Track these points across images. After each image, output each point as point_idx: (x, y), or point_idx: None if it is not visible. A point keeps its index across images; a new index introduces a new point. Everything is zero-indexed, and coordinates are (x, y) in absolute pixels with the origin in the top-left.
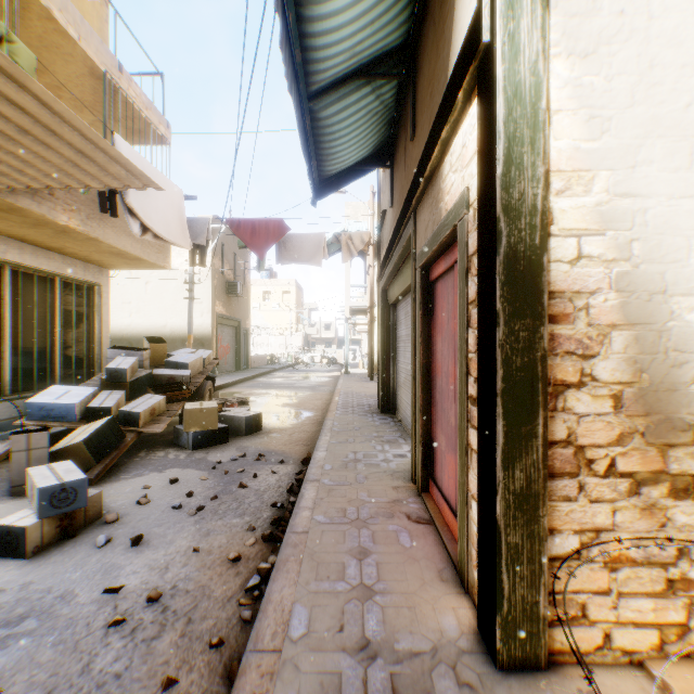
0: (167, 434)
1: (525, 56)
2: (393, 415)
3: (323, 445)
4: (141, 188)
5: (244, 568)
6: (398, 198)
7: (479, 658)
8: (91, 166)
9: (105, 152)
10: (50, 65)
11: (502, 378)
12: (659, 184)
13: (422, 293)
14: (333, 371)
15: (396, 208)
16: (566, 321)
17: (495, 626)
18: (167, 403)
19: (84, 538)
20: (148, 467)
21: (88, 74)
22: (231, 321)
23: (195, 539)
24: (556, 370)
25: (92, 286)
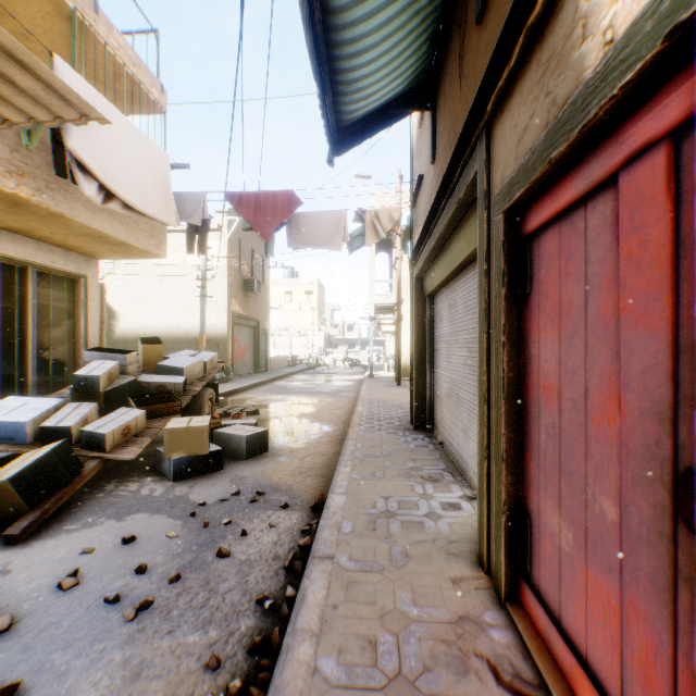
0: (154, 454)
1: None
2: (430, 434)
3: (342, 482)
4: (78, 120)
5: None
6: (445, 142)
7: None
8: None
9: None
10: (7, 2)
11: None
12: None
13: (507, 257)
14: (356, 374)
15: (441, 159)
16: None
17: None
18: (150, 419)
19: None
20: (106, 511)
21: (54, 13)
22: (249, 321)
23: (111, 689)
24: None
25: (77, 279)
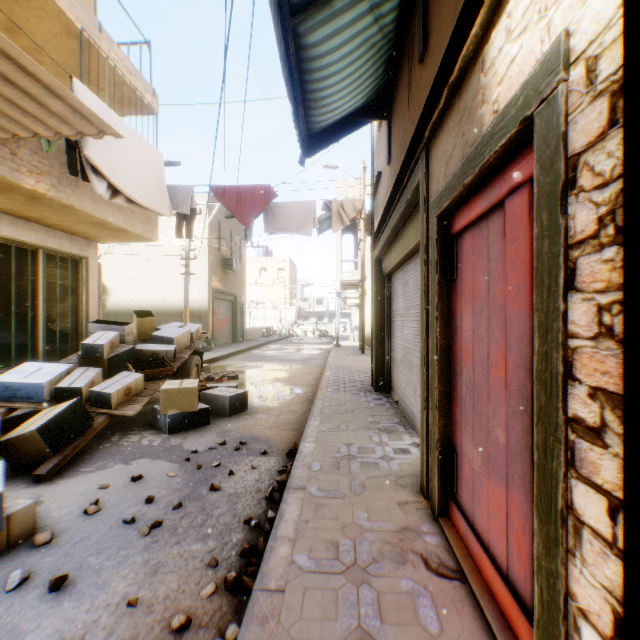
0: (149, 412)
1: None
2: (387, 395)
3: (312, 433)
4: (96, 135)
5: None
6: (398, 149)
7: None
8: (28, 102)
9: (38, 80)
10: (24, 24)
11: None
12: None
13: (439, 251)
14: (324, 343)
15: (395, 162)
16: None
17: None
18: (147, 381)
19: None
20: (115, 457)
21: (64, 33)
22: (227, 296)
23: (137, 580)
24: None
25: (80, 259)
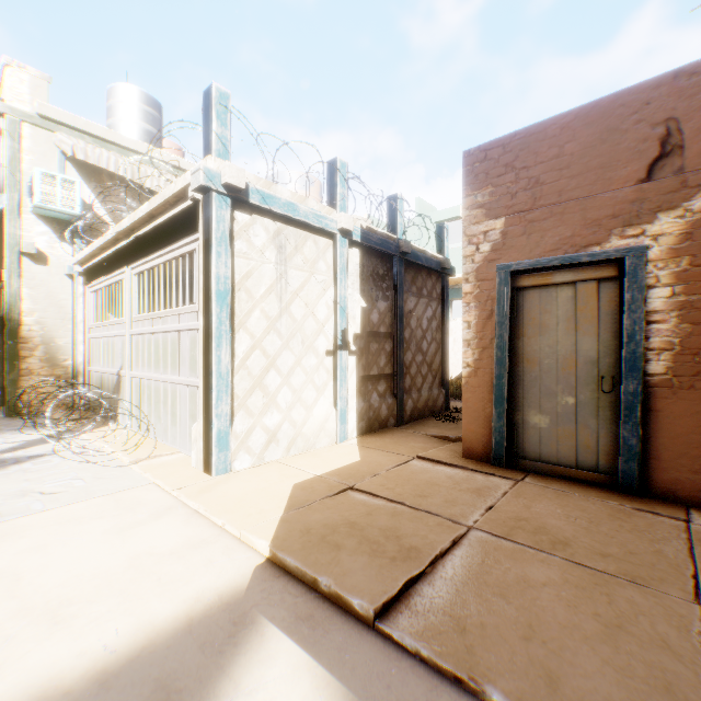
0: None
1: (16, 288)
2: None
3: None
4: None
5: None
6: None
7: (3, 418)
8: None
9: None
10: None
11: (9, 356)
12: (54, 316)
13: (2, 328)
14: None
15: None
16: (29, 343)
17: (7, 409)
18: None
19: None
20: None
21: None
22: None
23: None
24: (26, 354)
25: None
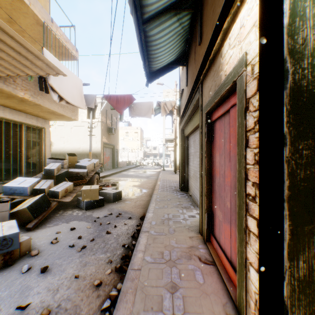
0: (75, 201)
1: None
2: (186, 192)
3: (151, 209)
4: (55, 75)
5: (102, 292)
6: (190, 80)
7: None
8: (26, 61)
9: (32, 52)
10: (17, 19)
11: (288, 187)
12: None
13: (206, 128)
14: (157, 169)
15: (189, 86)
16: None
17: None
18: (74, 186)
19: (17, 266)
20: (61, 220)
21: (36, 23)
22: (110, 145)
23: (77, 268)
24: None
25: (41, 129)
